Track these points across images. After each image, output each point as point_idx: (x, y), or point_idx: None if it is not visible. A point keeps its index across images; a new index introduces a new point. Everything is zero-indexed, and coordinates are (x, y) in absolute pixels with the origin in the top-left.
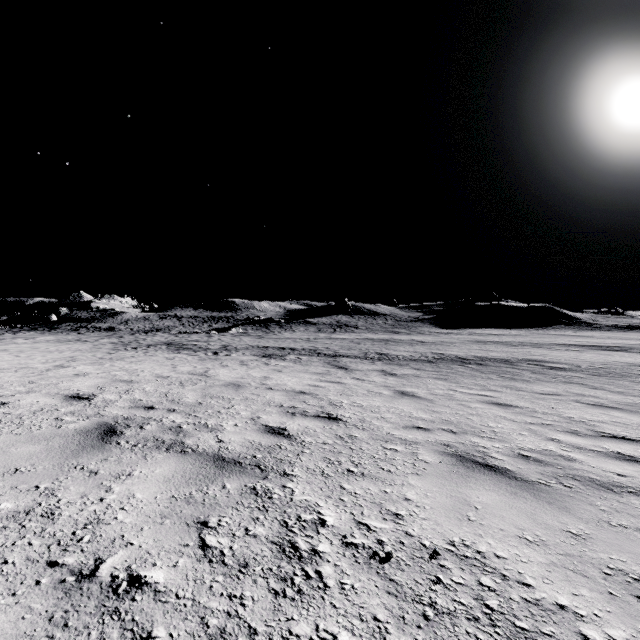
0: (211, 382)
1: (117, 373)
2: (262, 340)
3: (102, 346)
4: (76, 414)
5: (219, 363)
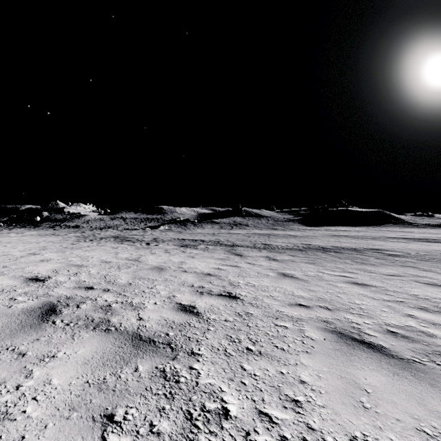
0: (141, 266)
1: (73, 259)
2: (181, 234)
3: (69, 238)
4: (28, 294)
5: (149, 251)
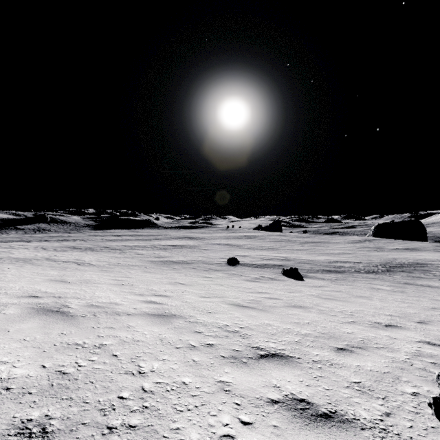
0: None
1: None
2: None
3: None
4: None
5: None
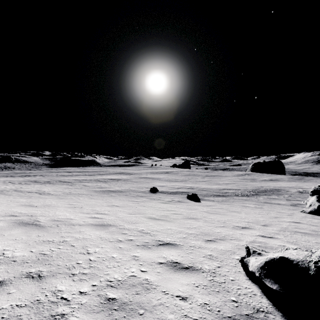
0: None
1: None
2: None
3: None
4: None
5: None
